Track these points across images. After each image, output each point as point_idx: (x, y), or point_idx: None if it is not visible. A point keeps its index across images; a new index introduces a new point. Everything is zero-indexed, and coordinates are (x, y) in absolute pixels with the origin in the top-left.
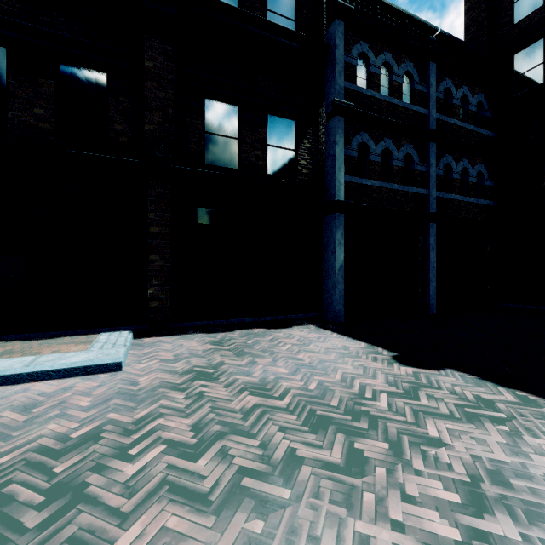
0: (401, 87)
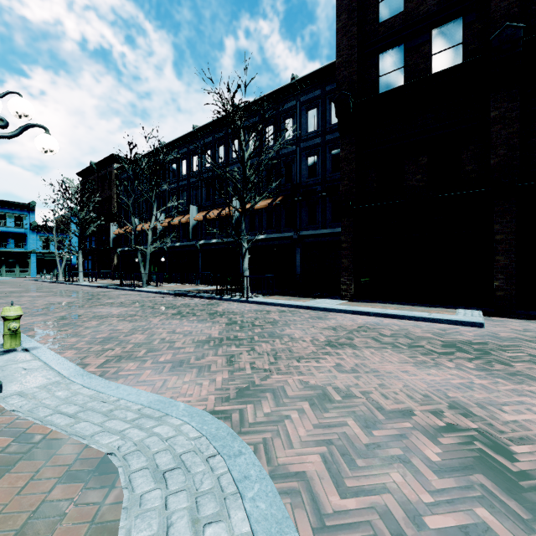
0: None
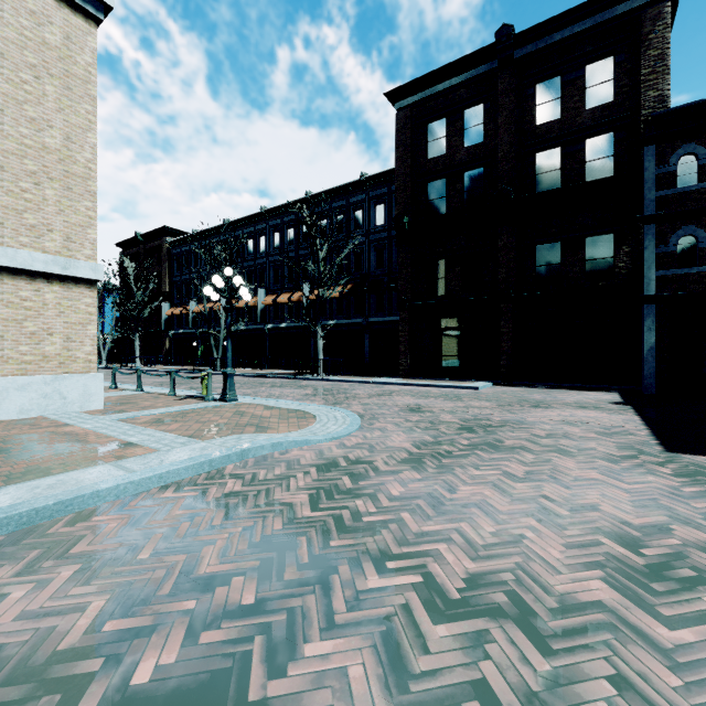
0: None
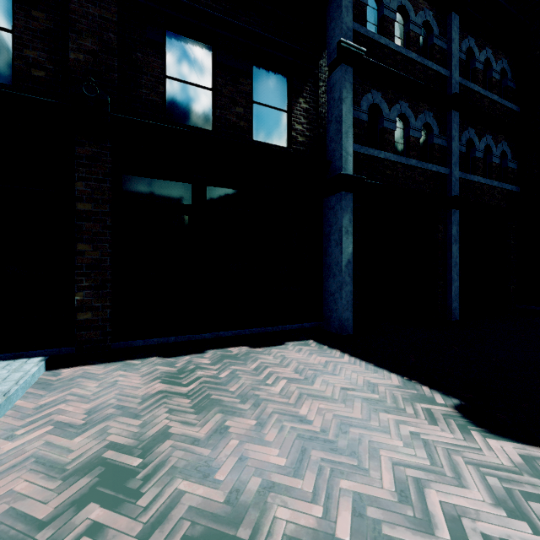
0: (419, 39)
